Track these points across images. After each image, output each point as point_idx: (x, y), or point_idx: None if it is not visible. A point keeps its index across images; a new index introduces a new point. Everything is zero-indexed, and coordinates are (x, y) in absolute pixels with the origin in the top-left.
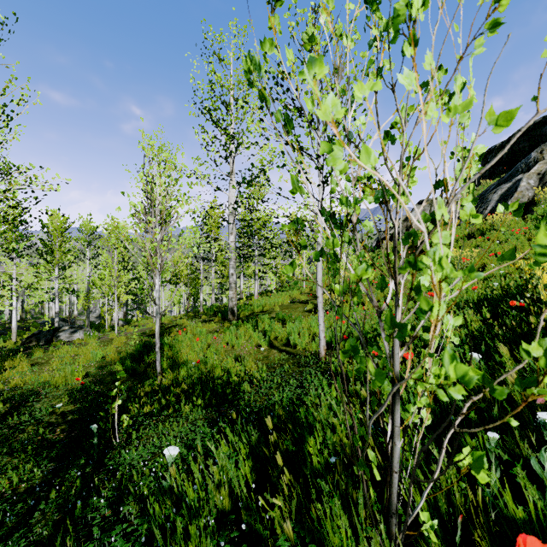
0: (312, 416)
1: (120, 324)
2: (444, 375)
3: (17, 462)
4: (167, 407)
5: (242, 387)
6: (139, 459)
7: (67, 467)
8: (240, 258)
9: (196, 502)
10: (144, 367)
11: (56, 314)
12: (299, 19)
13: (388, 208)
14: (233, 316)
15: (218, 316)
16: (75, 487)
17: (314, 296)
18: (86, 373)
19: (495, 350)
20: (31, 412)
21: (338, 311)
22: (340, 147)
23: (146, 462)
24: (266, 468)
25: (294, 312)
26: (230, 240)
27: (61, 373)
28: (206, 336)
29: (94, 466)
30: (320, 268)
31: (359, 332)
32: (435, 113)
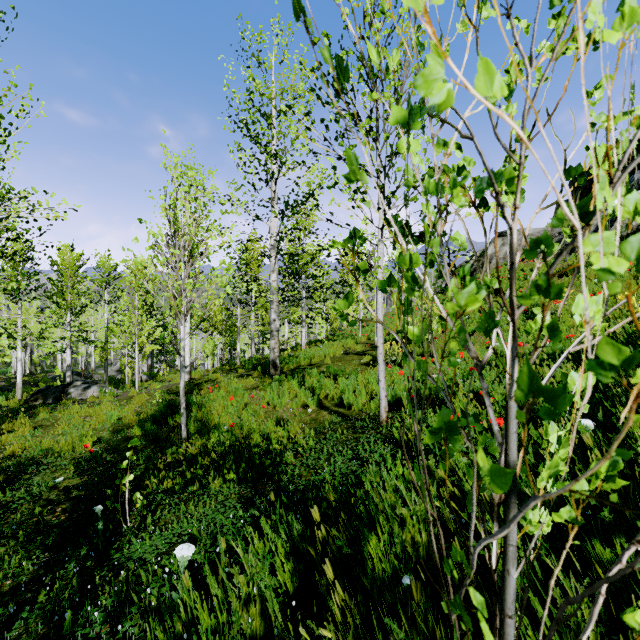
0: (373, 506)
1: (144, 379)
2: (605, 474)
3: (5, 551)
4: (193, 481)
5: (284, 458)
6: (153, 551)
7: (63, 560)
8: (284, 301)
9: (209, 637)
10: (168, 432)
11: (68, 367)
12: (355, 4)
13: (499, 204)
14: (275, 370)
15: (257, 370)
16: (71, 587)
17: (372, 346)
18: (98, 438)
19: (611, 416)
20: (28, 486)
21: (420, 365)
22: (439, 59)
23: (159, 558)
24: (312, 570)
25: (348, 365)
26: (271, 279)
27: (68, 438)
28: (242, 394)
29: (97, 558)
30: (380, 312)
31: (446, 396)
32: (600, 17)
